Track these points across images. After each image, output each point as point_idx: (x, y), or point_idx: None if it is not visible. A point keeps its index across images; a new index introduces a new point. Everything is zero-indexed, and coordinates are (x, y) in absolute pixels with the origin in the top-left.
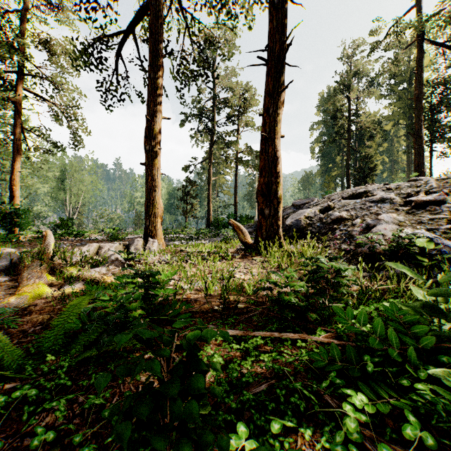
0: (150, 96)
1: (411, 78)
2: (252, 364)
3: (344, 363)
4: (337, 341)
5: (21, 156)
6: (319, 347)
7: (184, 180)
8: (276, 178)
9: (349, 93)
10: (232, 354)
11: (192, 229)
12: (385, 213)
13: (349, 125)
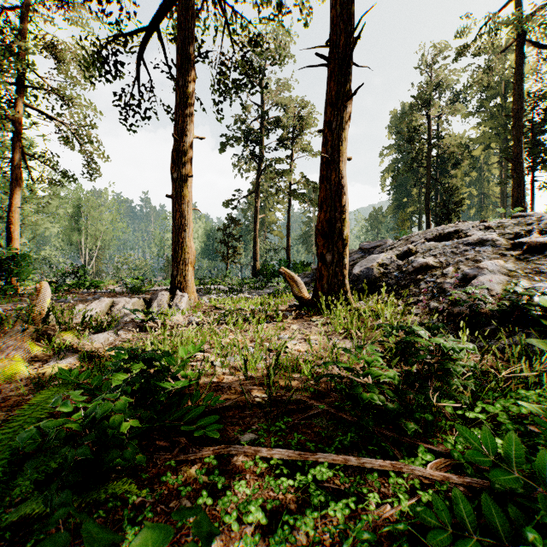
0: (178, 109)
1: (505, 91)
2: (316, 529)
3: (478, 529)
4: (458, 477)
5: (21, 187)
6: (432, 496)
7: (225, 218)
8: (341, 213)
9: (429, 110)
10: (280, 496)
11: (234, 278)
12: (486, 259)
13: (429, 149)
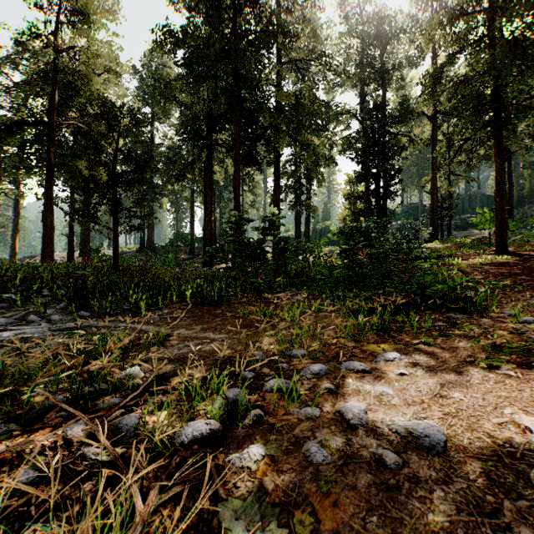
0: None
1: None
2: None
3: None
4: None
5: None
6: None
7: None
8: (17, 253)
9: None
10: None
11: None
12: None
13: None
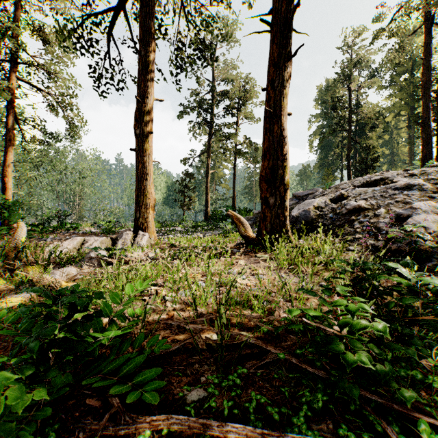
0: (141, 75)
1: (413, 68)
2: None
3: None
4: None
5: (14, 146)
6: None
7: (182, 173)
8: (283, 161)
9: (349, 83)
10: None
11: (189, 222)
12: (415, 201)
13: (350, 115)
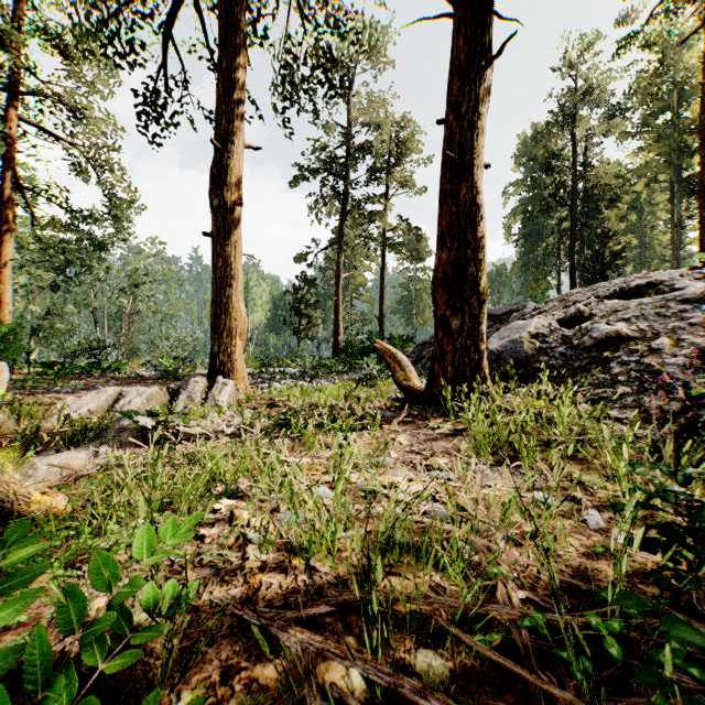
0: (221, 103)
1: (678, 103)
2: None
3: None
4: None
5: (14, 233)
6: None
7: (296, 277)
8: (476, 251)
9: (574, 128)
10: None
11: (307, 358)
12: None
13: (575, 181)
